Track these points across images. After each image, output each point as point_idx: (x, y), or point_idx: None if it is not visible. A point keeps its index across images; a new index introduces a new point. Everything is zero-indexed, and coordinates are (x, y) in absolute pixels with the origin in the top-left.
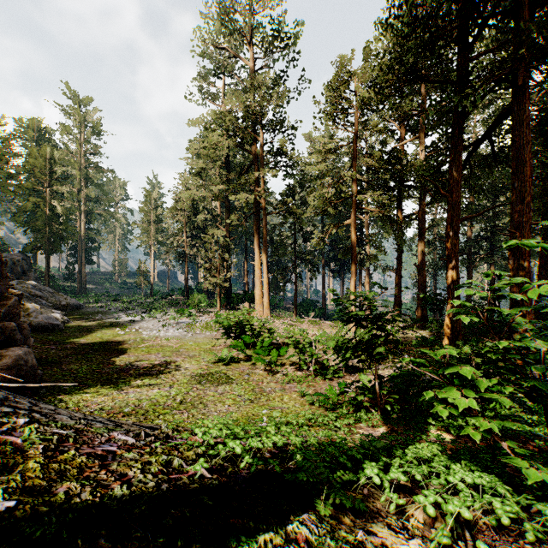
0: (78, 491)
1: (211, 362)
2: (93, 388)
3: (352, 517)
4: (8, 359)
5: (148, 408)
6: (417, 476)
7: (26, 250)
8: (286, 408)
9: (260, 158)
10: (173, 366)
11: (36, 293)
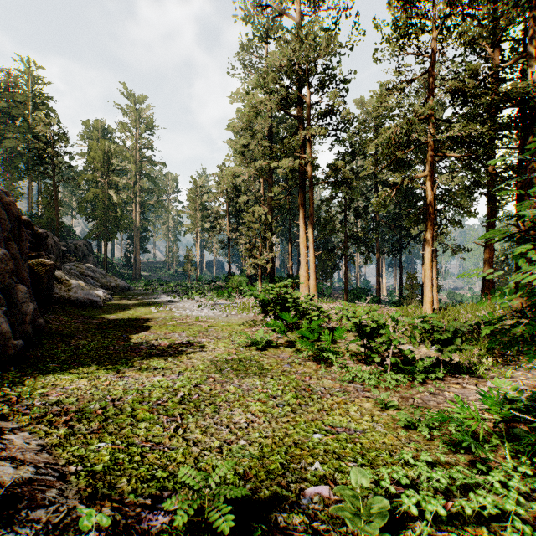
0: None
1: (242, 346)
2: (83, 368)
3: None
4: None
5: (127, 407)
6: None
7: (87, 237)
8: (358, 431)
9: (306, 120)
10: (194, 348)
11: (88, 273)
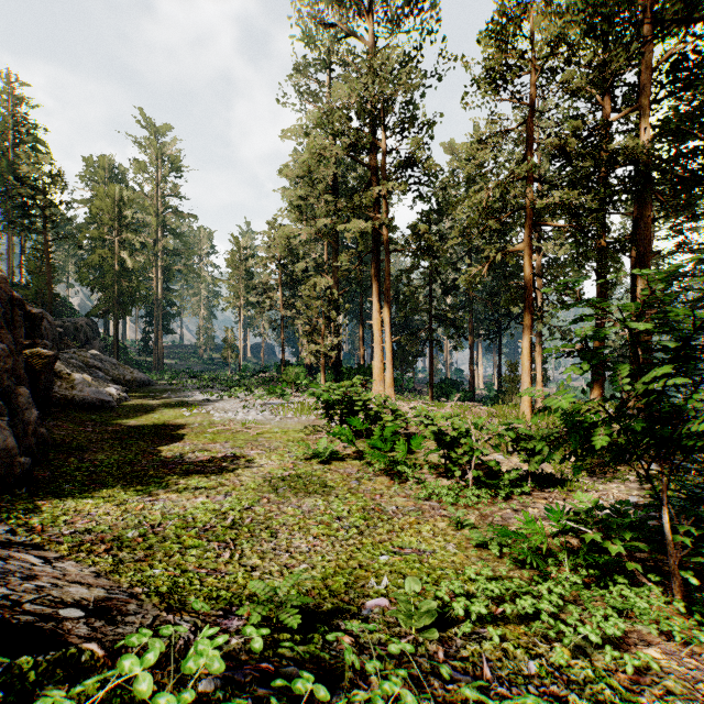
0: None
1: (301, 458)
2: (107, 490)
3: None
4: None
5: (170, 533)
6: None
7: (91, 314)
8: (428, 552)
9: (380, 171)
10: (241, 462)
11: (94, 363)
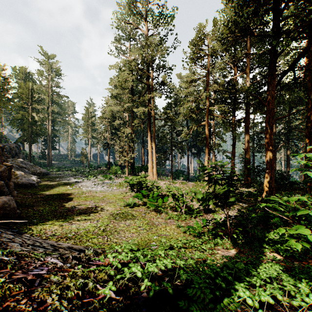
0: None
1: (122, 206)
2: (51, 221)
3: None
4: None
5: (83, 234)
6: (278, 296)
7: (17, 141)
8: (168, 235)
9: (151, 87)
10: (99, 208)
11: (22, 165)
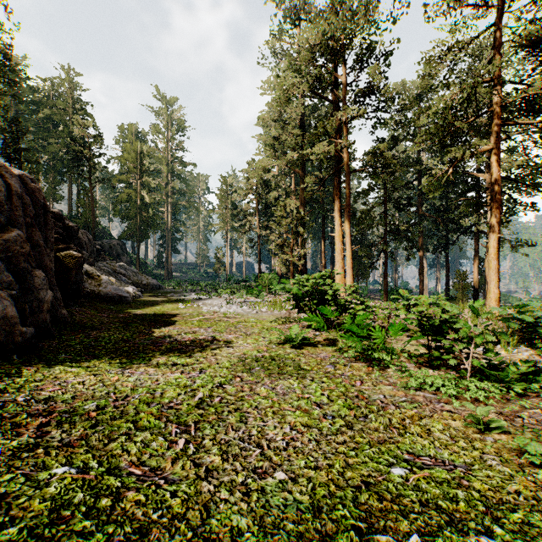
0: None
1: (274, 343)
2: (96, 361)
3: None
4: None
5: (130, 408)
6: None
7: (121, 237)
8: (460, 466)
9: (342, 102)
10: (220, 344)
11: (120, 271)
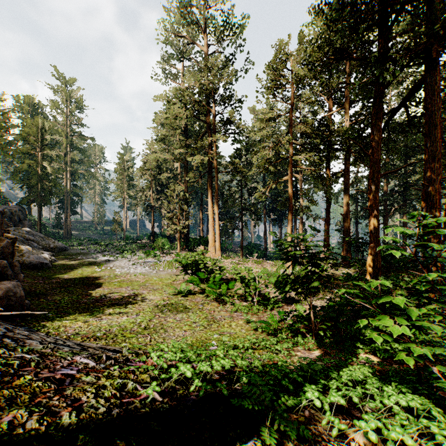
0: (24, 419)
1: (172, 294)
2: (72, 315)
3: (296, 442)
4: (0, 291)
5: (117, 333)
6: (354, 399)
7: (22, 203)
8: (234, 333)
9: (213, 127)
10: (140, 298)
11: (29, 237)
